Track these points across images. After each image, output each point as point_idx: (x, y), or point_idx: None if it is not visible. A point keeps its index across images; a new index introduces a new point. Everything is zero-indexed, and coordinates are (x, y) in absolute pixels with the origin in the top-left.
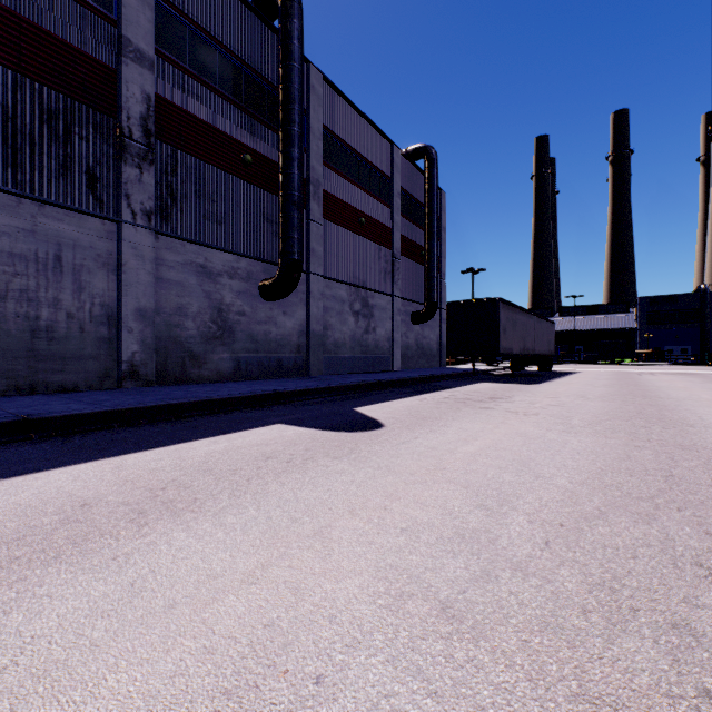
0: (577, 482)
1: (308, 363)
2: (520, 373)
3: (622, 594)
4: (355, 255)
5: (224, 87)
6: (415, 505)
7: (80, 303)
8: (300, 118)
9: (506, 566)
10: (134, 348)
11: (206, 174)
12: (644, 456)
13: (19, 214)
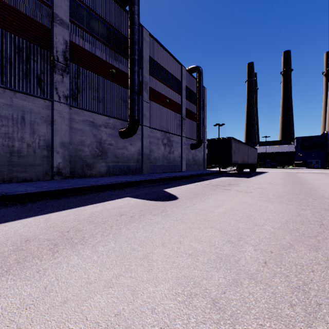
0: (276, 228)
1: (142, 167)
2: (241, 172)
3: (310, 294)
4: (164, 117)
5: (102, 37)
6: (195, 240)
7: (33, 139)
8: (138, 52)
9: (245, 276)
10: (59, 161)
11: (94, 78)
12: (307, 214)
13: (4, 96)
